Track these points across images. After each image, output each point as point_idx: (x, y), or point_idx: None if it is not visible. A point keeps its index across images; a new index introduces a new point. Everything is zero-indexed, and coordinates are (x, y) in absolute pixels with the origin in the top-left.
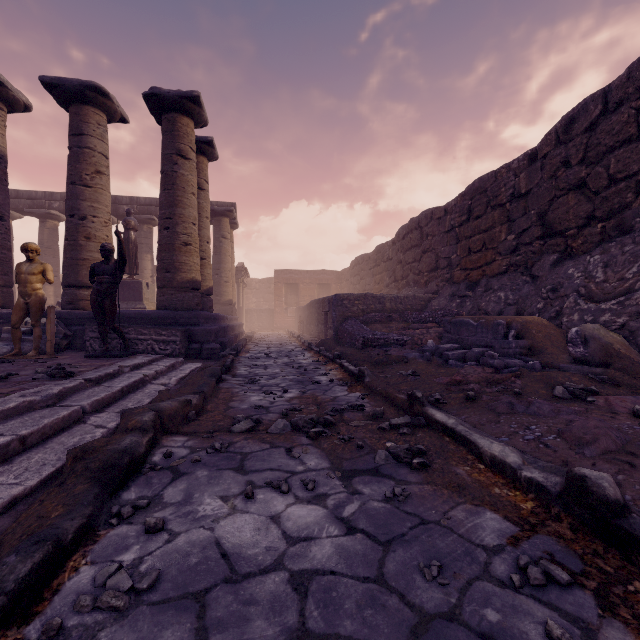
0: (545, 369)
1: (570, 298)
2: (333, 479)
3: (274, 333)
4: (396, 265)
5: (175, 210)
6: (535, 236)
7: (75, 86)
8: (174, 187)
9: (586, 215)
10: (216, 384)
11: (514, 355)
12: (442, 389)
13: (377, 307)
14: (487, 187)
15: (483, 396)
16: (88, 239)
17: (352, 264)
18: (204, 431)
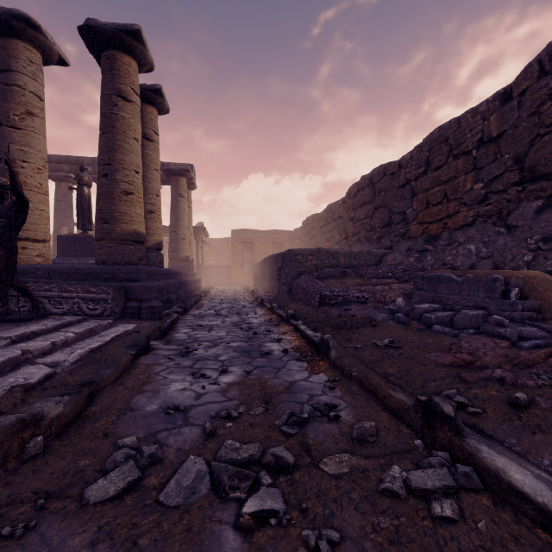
0: None
1: None
2: None
3: (231, 288)
4: (347, 222)
5: (114, 155)
6: (511, 182)
7: None
8: (113, 130)
9: None
10: (135, 358)
11: (521, 320)
12: (451, 376)
13: (331, 262)
14: (449, 135)
15: (537, 399)
16: None
17: (303, 224)
18: (32, 495)
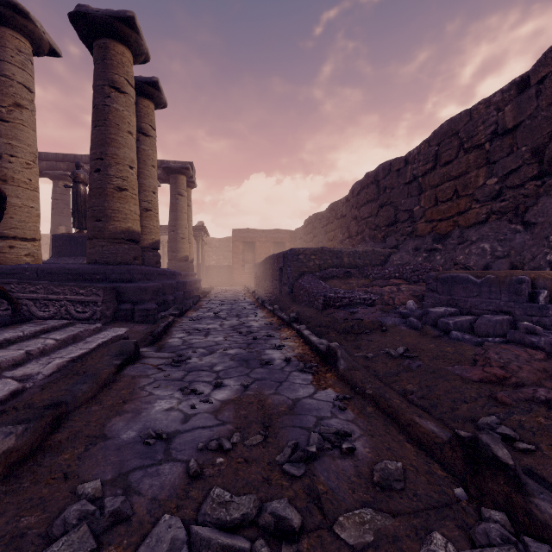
0: None
1: None
2: None
3: (232, 288)
4: (350, 221)
5: (107, 149)
6: (529, 176)
7: None
8: (106, 123)
9: None
10: (120, 369)
11: None
12: (484, 397)
13: (334, 262)
14: (459, 128)
15: None
16: (4, 182)
17: (305, 223)
18: None
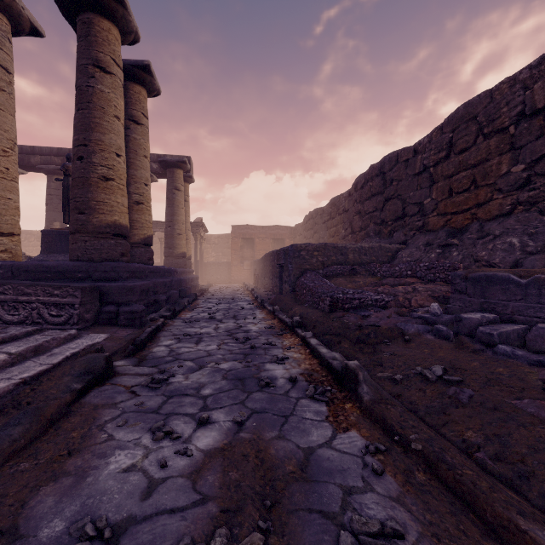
0: None
1: None
2: None
3: (230, 285)
4: (353, 216)
5: (91, 135)
6: None
7: None
8: (90, 106)
9: None
10: (82, 394)
11: None
12: None
13: (339, 259)
14: (478, 111)
15: None
16: None
17: (305, 219)
18: None
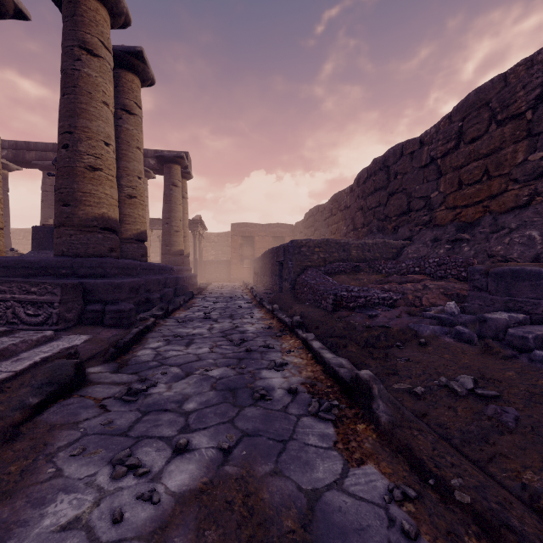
0: None
1: None
2: None
3: (230, 284)
4: (355, 212)
5: (76, 121)
6: None
7: None
8: (75, 90)
9: None
10: (40, 409)
11: None
12: None
13: (341, 255)
14: (491, 97)
15: None
16: None
17: (306, 216)
18: None
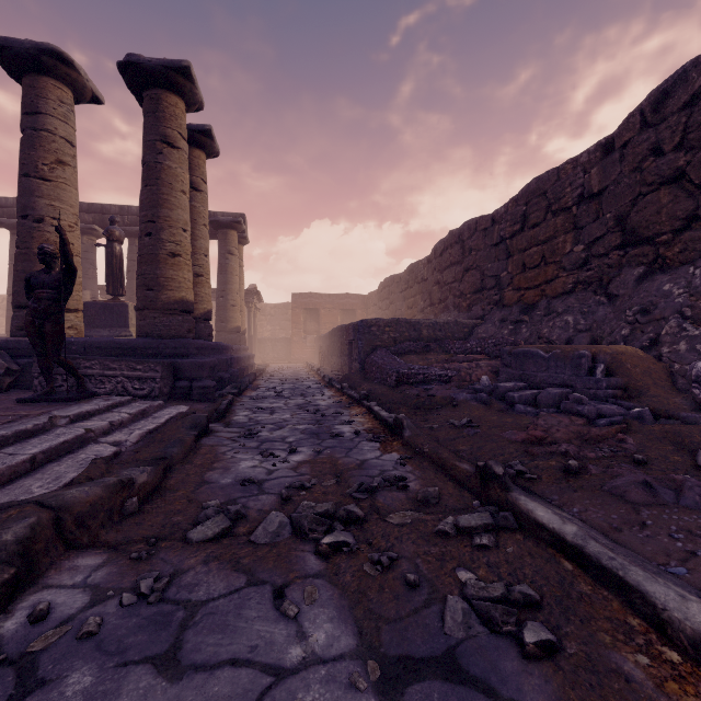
0: (659, 420)
1: (670, 322)
2: (363, 695)
3: (291, 365)
4: (432, 286)
5: (159, 211)
6: (612, 245)
7: (27, 49)
8: (158, 182)
9: (686, 215)
10: (197, 439)
11: (605, 398)
12: (519, 451)
13: (412, 335)
14: (547, 188)
15: (590, 467)
16: None
17: (380, 286)
18: (142, 538)
